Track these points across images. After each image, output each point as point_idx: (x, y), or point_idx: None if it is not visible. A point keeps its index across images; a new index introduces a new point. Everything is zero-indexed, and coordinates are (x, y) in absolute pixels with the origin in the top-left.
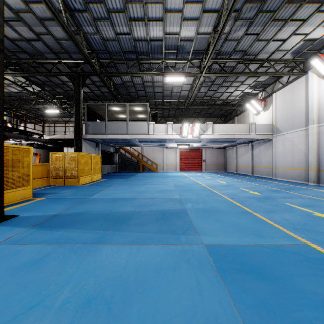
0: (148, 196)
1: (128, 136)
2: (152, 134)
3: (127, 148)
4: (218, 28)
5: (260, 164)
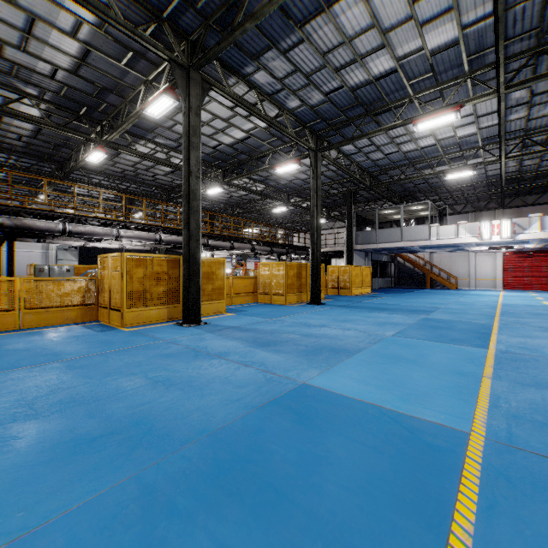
0: (412, 304)
1: (403, 244)
2: (435, 240)
3: (408, 254)
4: (507, 117)
5: None
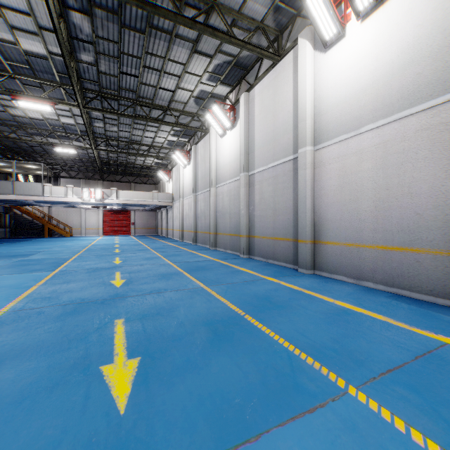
0: (18, 251)
1: (16, 197)
2: (48, 197)
3: (27, 206)
4: (94, 123)
5: (170, 227)
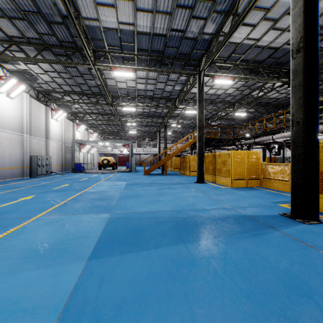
0: None
1: None
2: None
3: None
4: None
5: None
